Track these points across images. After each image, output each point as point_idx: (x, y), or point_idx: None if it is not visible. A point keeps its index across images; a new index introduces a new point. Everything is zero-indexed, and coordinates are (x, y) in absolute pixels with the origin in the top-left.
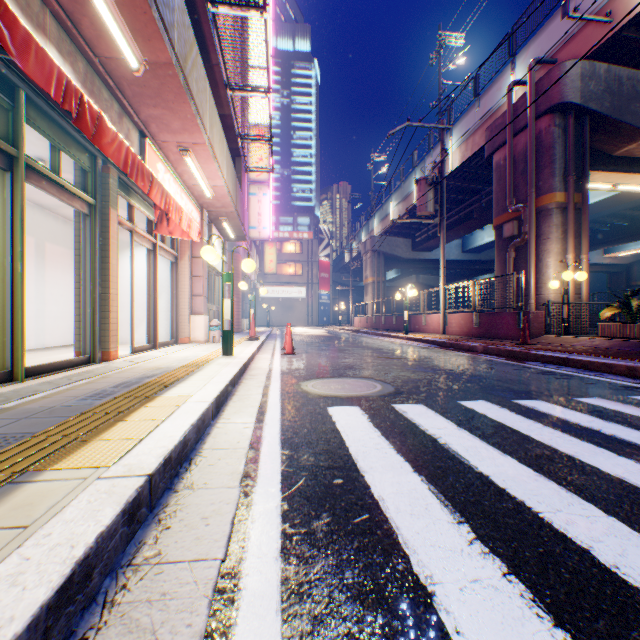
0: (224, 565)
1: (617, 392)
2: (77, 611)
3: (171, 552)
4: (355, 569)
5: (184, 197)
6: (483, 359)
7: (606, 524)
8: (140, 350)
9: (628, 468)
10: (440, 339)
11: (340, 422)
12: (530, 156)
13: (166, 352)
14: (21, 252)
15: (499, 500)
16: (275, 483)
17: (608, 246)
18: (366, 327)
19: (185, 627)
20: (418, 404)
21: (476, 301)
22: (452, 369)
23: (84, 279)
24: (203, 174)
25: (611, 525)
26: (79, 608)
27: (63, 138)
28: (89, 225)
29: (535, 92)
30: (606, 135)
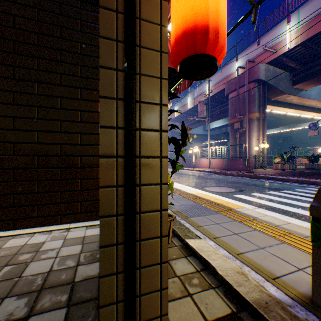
0: None
1: (301, 187)
2: None
3: None
4: None
5: None
6: (242, 178)
7: None
8: None
9: None
10: (213, 170)
11: (247, 198)
12: (246, 98)
13: None
14: None
15: None
16: None
17: None
18: None
19: None
20: (256, 193)
21: (225, 154)
22: (240, 182)
23: None
24: None
25: None
26: None
27: None
28: None
29: (248, 73)
30: (271, 92)
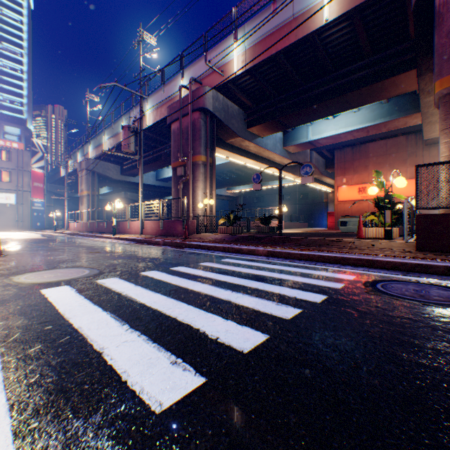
0: None
1: (216, 259)
2: None
3: None
4: (59, 359)
5: None
6: (163, 248)
7: (187, 308)
8: None
9: (204, 287)
10: (139, 238)
11: (53, 297)
12: (190, 132)
13: None
14: None
15: (147, 311)
16: None
17: (229, 187)
18: (82, 230)
19: None
20: (115, 278)
21: (162, 213)
22: (142, 256)
23: None
24: None
25: (188, 308)
26: None
27: None
28: None
29: (193, 96)
30: (224, 131)
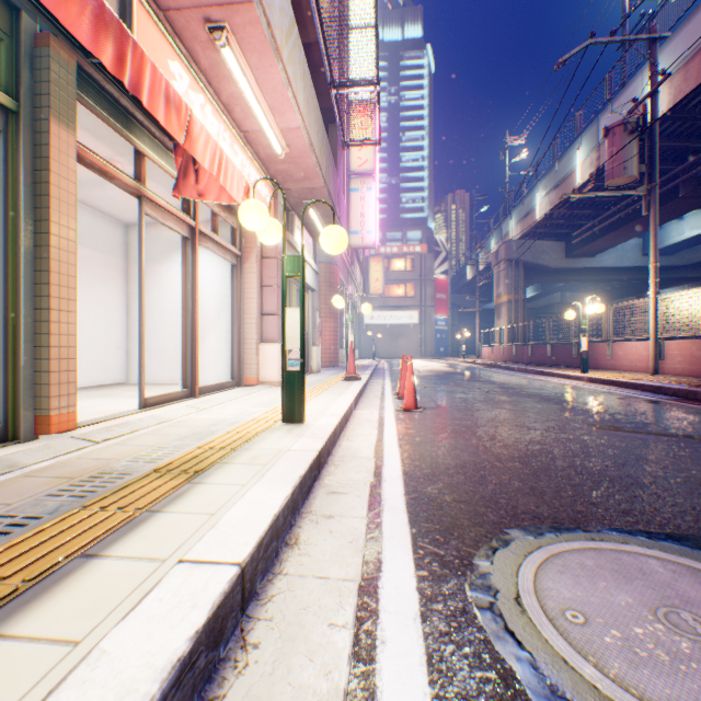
0: None
1: None
2: None
3: None
4: None
5: (239, 152)
6: None
7: None
8: (159, 402)
9: None
10: (671, 384)
11: None
12: None
13: (196, 407)
14: None
15: None
16: None
17: None
18: (500, 360)
19: None
20: None
21: None
22: None
23: None
24: (262, 99)
25: None
26: None
27: None
28: (1, 151)
29: None
30: None
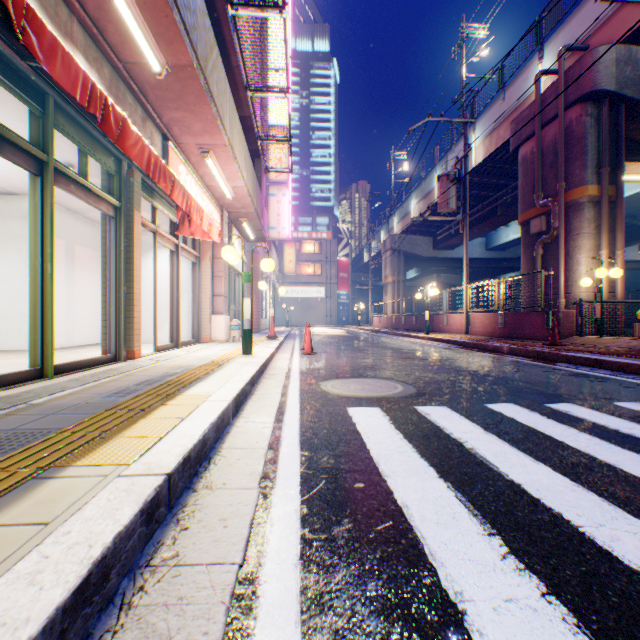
0: (242, 570)
1: None
2: (94, 612)
3: (189, 554)
4: (378, 581)
5: (205, 199)
6: (509, 360)
7: None
8: (163, 349)
9: None
10: (463, 339)
11: (360, 423)
12: (559, 148)
13: (188, 351)
14: (51, 254)
15: (533, 511)
16: (294, 485)
17: None
18: (385, 327)
19: (201, 635)
20: (441, 406)
21: (501, 300)
22: (476, 370)
23: (110, 280)
24: (223, 175)
25: None
26: (96, 609)
27: (90, 143)
28: (114, 227)
29: (565, 81)
30: None
